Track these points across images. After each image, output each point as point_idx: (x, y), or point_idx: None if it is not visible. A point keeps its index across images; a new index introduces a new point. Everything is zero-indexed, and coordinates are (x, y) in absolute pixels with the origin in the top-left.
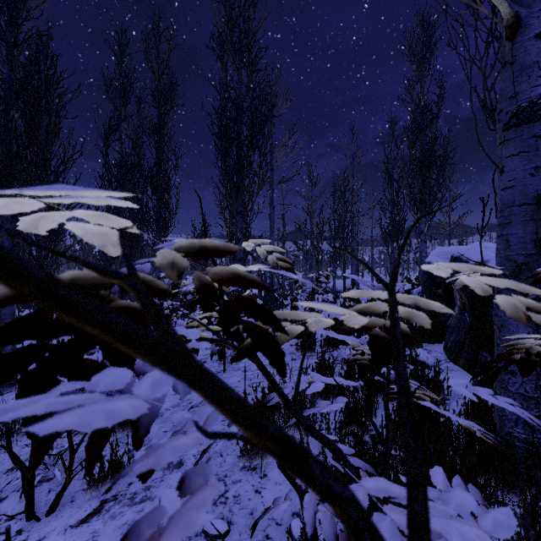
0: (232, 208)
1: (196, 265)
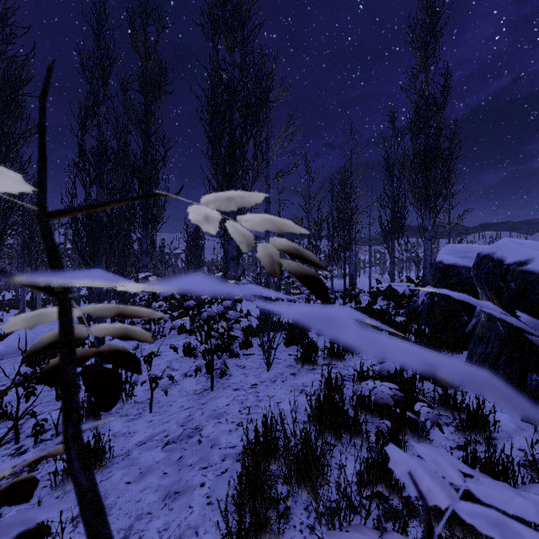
0: None
1: (189, 265)
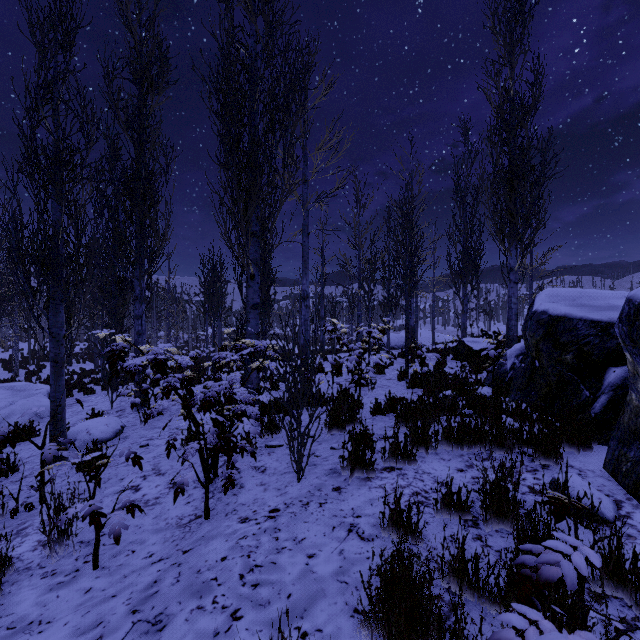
0: (240, 225)
1: (206, 315)
